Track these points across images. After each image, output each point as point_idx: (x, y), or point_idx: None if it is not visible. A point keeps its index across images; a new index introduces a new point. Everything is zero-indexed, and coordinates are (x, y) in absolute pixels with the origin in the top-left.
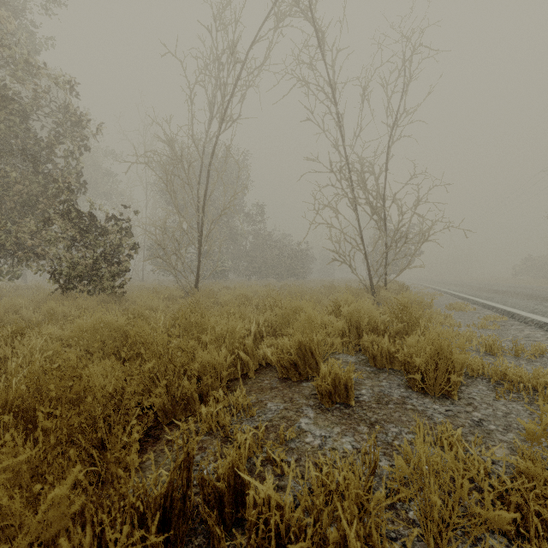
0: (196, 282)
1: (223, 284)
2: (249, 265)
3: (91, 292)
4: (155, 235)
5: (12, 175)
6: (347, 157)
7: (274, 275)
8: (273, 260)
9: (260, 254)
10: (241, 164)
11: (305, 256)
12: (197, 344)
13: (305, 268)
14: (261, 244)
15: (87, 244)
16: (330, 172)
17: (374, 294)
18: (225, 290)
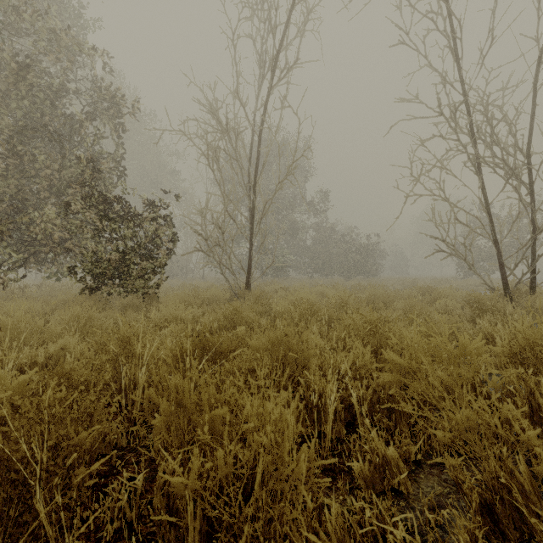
0: (246, 281)
1: (283, 283)
2: (311, 261)
3: (121, 293)
4: (201, 225)
5: (42, 159)
6: (465, 92)
7: (340, 272)
8: (339, 256)
9: (324, 249)
10: (302, 149)
11: (376, 251)
12: (178, 468)
13: (376, 264)
14: (325, 238)
15: (120, 235)
16: (438, 116)
17: (515, 303)
18: (282, 292)
